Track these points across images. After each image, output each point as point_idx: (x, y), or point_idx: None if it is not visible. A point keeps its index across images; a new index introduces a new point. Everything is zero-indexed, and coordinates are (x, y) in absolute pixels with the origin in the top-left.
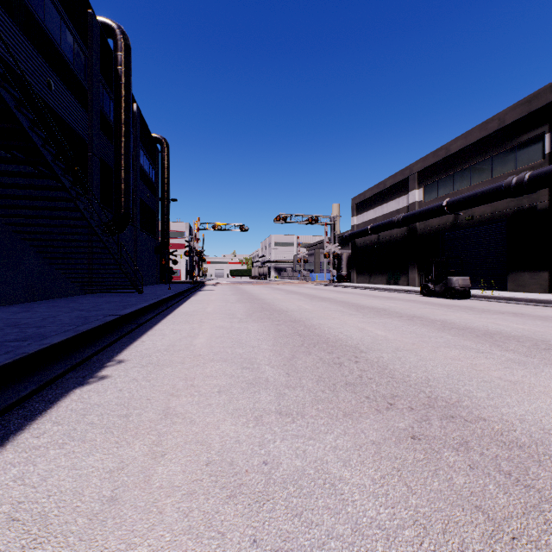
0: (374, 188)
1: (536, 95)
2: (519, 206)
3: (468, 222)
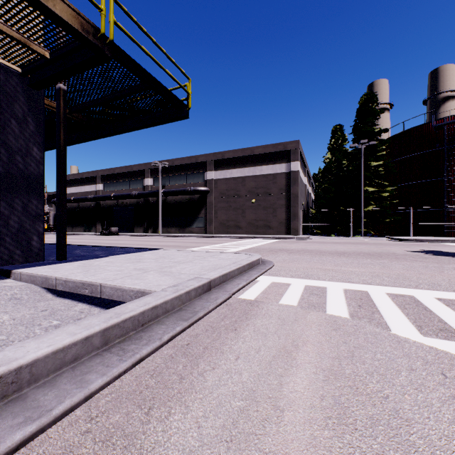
0: (76, 175)
1: (141, 165)
2: (137, 202)
3: (122, 205)
